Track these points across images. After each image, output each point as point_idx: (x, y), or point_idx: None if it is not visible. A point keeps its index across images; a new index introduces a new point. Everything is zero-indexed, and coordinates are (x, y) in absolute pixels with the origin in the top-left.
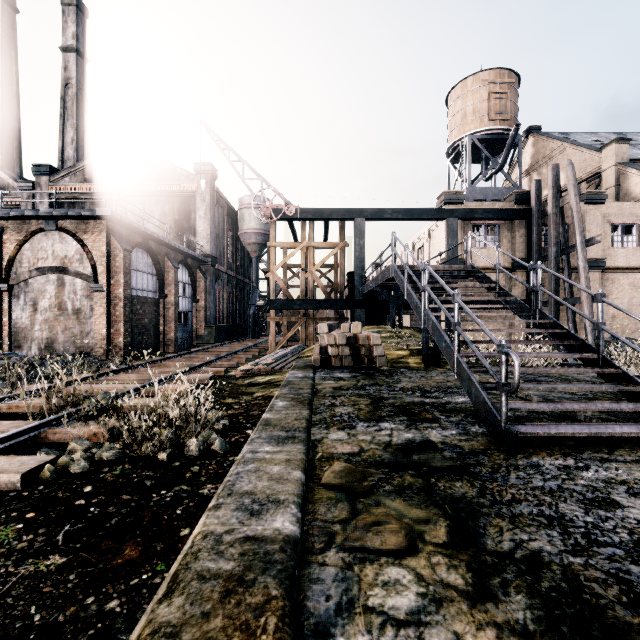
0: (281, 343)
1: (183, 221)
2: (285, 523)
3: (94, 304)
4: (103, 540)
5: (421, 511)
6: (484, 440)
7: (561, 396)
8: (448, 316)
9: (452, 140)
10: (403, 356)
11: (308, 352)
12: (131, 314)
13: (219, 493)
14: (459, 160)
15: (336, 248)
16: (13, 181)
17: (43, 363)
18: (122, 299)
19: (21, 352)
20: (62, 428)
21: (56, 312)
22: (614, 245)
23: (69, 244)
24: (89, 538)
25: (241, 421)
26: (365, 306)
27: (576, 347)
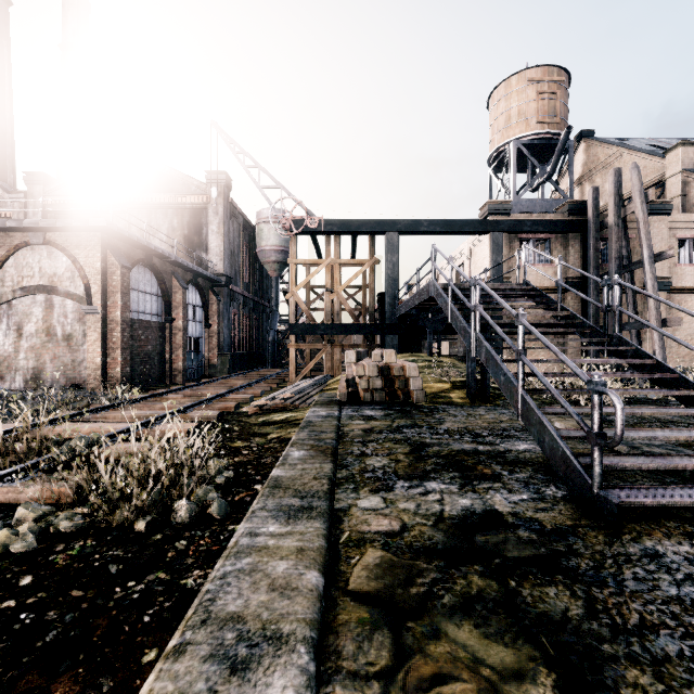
0: (303, 373)
1: (194, 236)
2: (287, 692)
3: (87, 329)
4: (25, 673)
5: (506, 650)
6: (568, 510)
7: (649, 443)
8: (509, 342)
9: (494, 146)
10: (444, 389)
11: (333, 384)
12: (131, 340)
13: (188, 618)
14: (502, 169)
15: (365, 265)
16: (3, 191)
17: (24, 397)
18: (120, 323)
19: (3, 384)
20: (16, 486)
21: (44, 338)
22: (681, 262)
23: (58, 260)
24: (5, 670)
25: (249, 472)
26: (398, 331)
27: (669, 381)
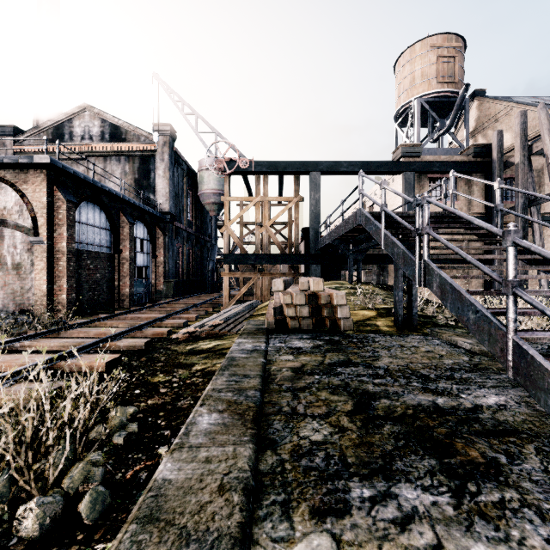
0: (235, 298)
1: (143, 180)
2: None
3: (34, 258)
4: None
5: None
6: None
7: None
8: (486, 270)
9: (400, 104)
10: (370, 317)
11: (262, 309)
12: (80, 269)
13: None
14: (406, 124)
15: (291, 202)
16: None
17: None
18: (65, 253)
19: None
20: None
21: None
22: None
23: (8, 195)
24: None
25: (159, 423)
26: (320, 261)
27: None
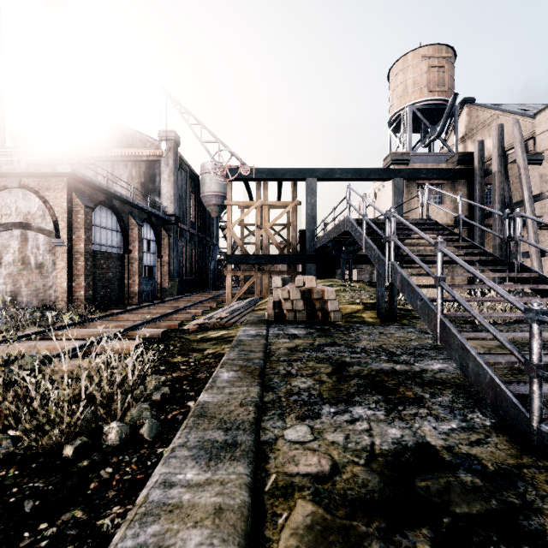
0: (237, 296)
1: (149, 183)
2: None
3: (56, 258)
4: None
5: None
6: (504, 443)
7: None
8: (426, 269)
9: (394, 111)
10: (357, 310)
11: (262, 305)
12: (94, 268)
13: None
14: (399, 129)
15: (289, 206)
16: None
17: None
18: (83, 254)
19: None
20: None
21: (19, 266)
22: None
23: (32, 201)
24: None
25: (184, 388)
26: (316, 261)
27: None
